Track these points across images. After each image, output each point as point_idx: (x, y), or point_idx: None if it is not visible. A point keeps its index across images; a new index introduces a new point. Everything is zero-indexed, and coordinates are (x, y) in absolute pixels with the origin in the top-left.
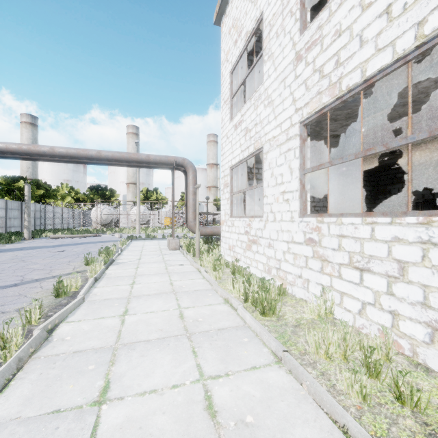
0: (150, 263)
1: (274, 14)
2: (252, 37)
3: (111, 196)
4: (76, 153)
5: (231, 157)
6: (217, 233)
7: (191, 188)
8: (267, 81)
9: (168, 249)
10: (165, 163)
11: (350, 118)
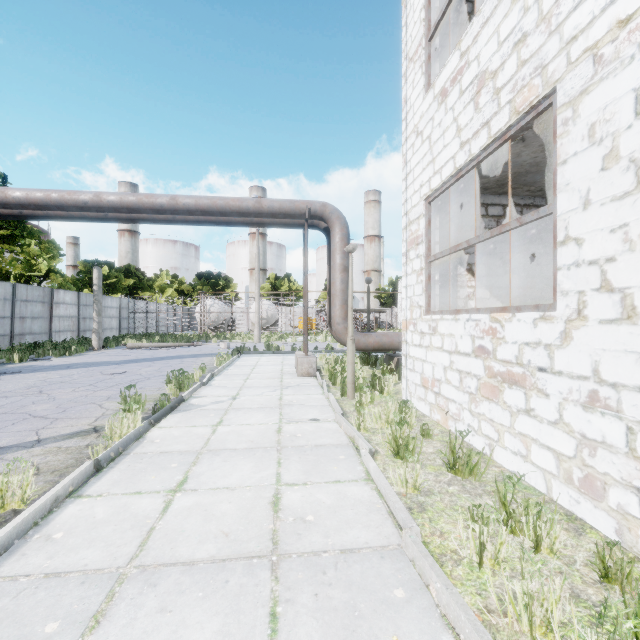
0: (249, 411)
1: None
2: None
3: (225, 286)
4: (135, 202)
5: (429, 172)
6: (389, 345)
7: (339, 259)
8: None
9: (296, 374)
10: (291, 214)
11: None
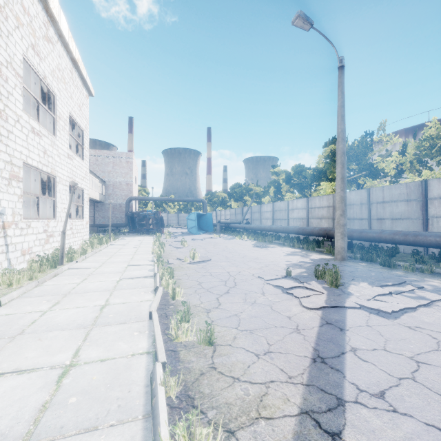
0: None
1: None
2: None
3: None
4: None
5: None
6: None
7: None
8: None
9: None
10: None
11: None
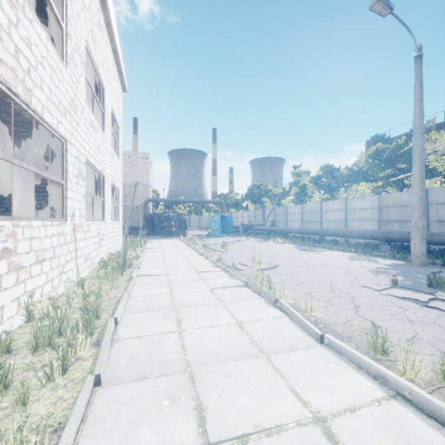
0: None
1: None
2: None
3: None
4: None
5: None
6: None
7: None
8: None
9: None
10: None
11: None
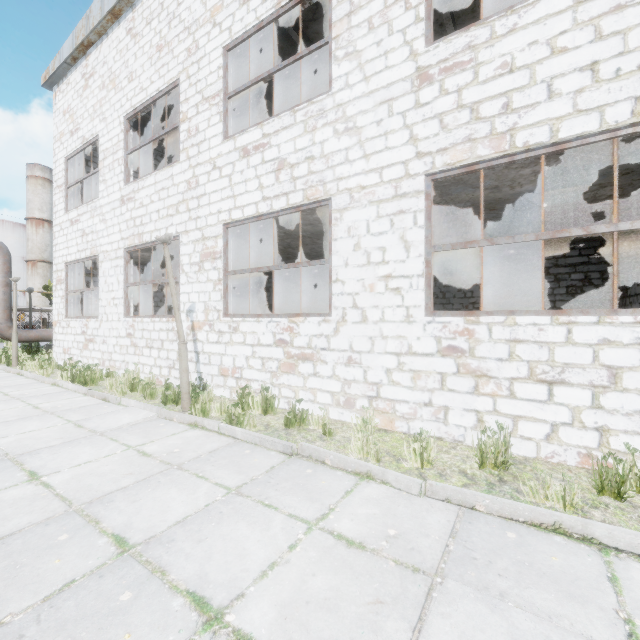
0: None
1: (107, 149)
2: (90, 146)
3: None
4: None
5: (67, 252)
6: (49, 337)
7: (2, 277)
8: (102, 200)
9: None
10: None
11: (173, 245)
